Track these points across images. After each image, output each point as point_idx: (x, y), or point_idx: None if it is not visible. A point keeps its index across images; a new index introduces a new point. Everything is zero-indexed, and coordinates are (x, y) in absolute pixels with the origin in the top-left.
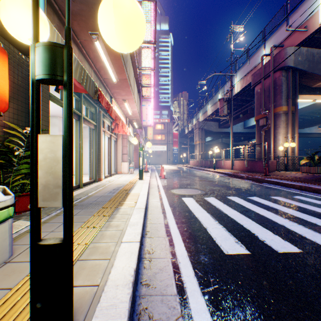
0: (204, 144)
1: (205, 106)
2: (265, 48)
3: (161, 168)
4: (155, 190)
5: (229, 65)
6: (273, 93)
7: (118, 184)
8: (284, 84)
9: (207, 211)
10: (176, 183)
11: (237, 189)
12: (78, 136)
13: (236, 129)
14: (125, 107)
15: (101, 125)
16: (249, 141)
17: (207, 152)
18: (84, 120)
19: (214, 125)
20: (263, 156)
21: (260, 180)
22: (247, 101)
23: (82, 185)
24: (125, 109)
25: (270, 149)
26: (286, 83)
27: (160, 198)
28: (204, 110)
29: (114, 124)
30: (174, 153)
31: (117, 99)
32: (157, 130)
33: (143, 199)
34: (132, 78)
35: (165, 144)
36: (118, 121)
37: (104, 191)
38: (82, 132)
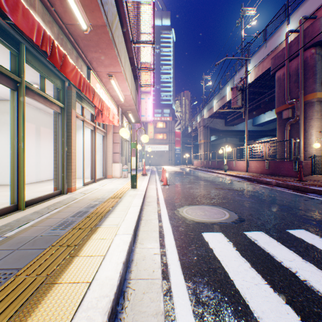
0: (209, 143)
1: (210, 102)
2: (288, 25)
3: (163, 170)
4: (152, 211)
5: (246, 45)
6: (303, 77)
7: (94, 198)
8: (318, 63)
9: (297, 312)
10: (184, 194)
11: (285, 208)
12: (15, 118)
13: (244, 126)
14: (114, 89)
15: (71, 108)
16: (255, 140)
17: (214, 151)
18: (31, 93)
19: (221, 122)
20: (288, 155)
21: (300, 189)
22: (260, 93)
23: (23, 204)
24: (114, 93)
25: (299, 146)
26: (321, 63)
27: (161, 236)
28: (209, 106)
29: (97, 111)
30: (177, 153)
31: (99, 72)
32: (159, 128)
33: (115, 262)
34: (119, 39)
35: (167, 144)
36: (88, 94)
37: (51, 221)
38: (23, 111)
